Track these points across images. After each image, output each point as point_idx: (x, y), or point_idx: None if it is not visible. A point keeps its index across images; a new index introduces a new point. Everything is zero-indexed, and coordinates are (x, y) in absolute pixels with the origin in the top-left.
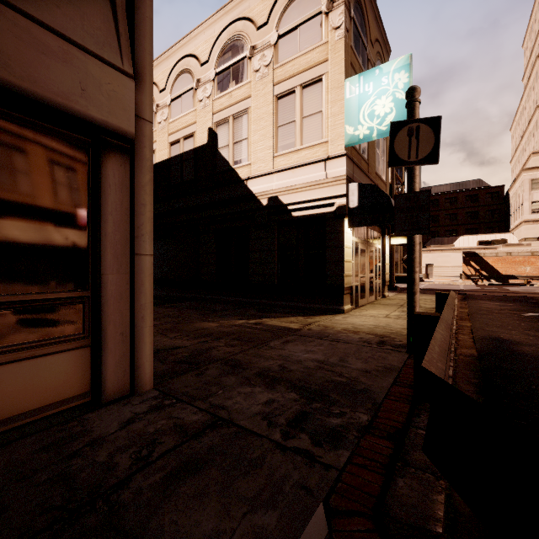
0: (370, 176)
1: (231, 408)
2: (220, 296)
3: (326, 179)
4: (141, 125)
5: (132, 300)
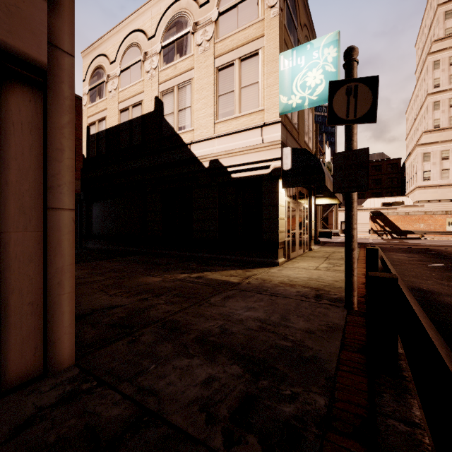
0: (300, 143)
1: (162, 392)
2: (165, 250)
3: (262, 144)
4: (57, 56)
5: (45, 262)
